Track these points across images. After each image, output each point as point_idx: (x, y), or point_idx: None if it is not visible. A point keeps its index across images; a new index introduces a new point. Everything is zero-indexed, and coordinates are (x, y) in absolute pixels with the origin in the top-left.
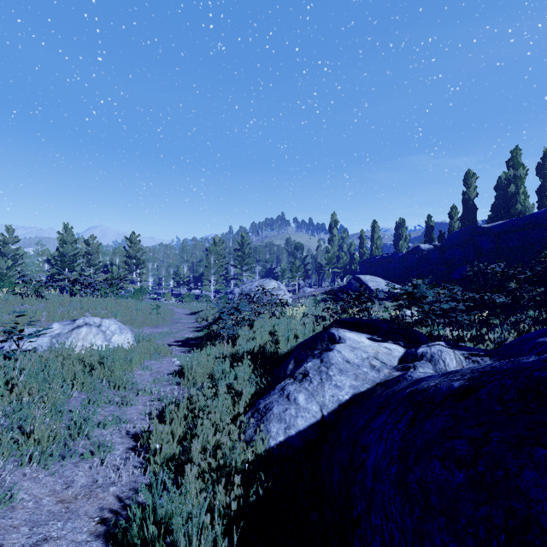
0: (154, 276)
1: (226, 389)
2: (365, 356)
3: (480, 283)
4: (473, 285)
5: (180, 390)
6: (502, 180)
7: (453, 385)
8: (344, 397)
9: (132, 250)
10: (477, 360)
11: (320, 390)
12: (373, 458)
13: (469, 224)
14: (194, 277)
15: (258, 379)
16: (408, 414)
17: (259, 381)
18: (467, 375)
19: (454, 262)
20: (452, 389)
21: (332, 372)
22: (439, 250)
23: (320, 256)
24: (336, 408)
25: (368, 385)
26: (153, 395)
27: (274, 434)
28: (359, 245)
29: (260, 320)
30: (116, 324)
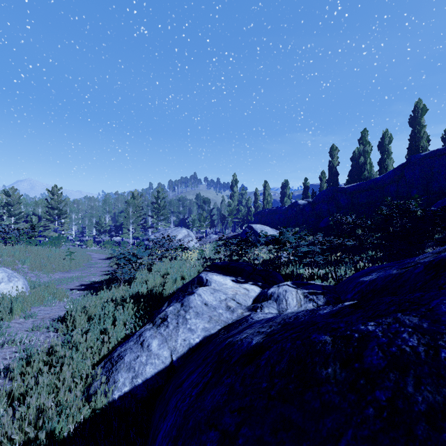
0: (77, 225)
1: (100, 334)
2: (223, 298)
3: (338, 230)
4: (333, 232)
5: (56, 337)
6: (355, 153)
7: (252, 342)
8: (194, 341)
9: (53, 202)
10: (313, 298)
11: (174, 334)
12: (162, 433)
13: (333, 185)
14: (115, 226)
15: (137, 321)
16: (207, 376)
17: (136, 324)
18: (272, 327)
19: (321, 214)
20: (249, 347)
21: (189, 315)
22: (311, 205)
23: (224, 209)
24: (185, 353)
25: (220, 327)
26: (22, 345)
27: (120, 385)
28: (254, 200)
29: (158, 263)
30: (5, 272)
